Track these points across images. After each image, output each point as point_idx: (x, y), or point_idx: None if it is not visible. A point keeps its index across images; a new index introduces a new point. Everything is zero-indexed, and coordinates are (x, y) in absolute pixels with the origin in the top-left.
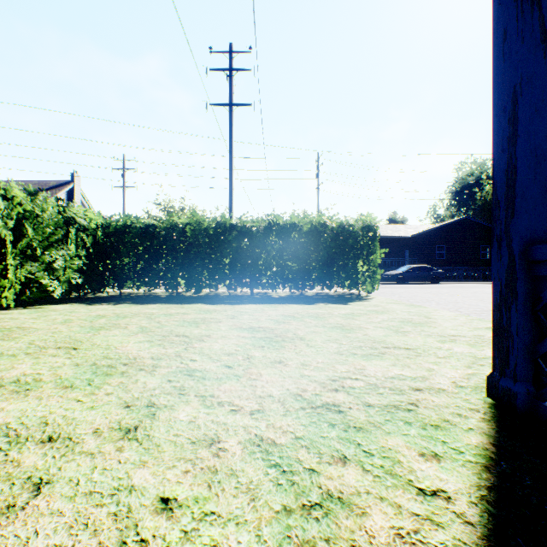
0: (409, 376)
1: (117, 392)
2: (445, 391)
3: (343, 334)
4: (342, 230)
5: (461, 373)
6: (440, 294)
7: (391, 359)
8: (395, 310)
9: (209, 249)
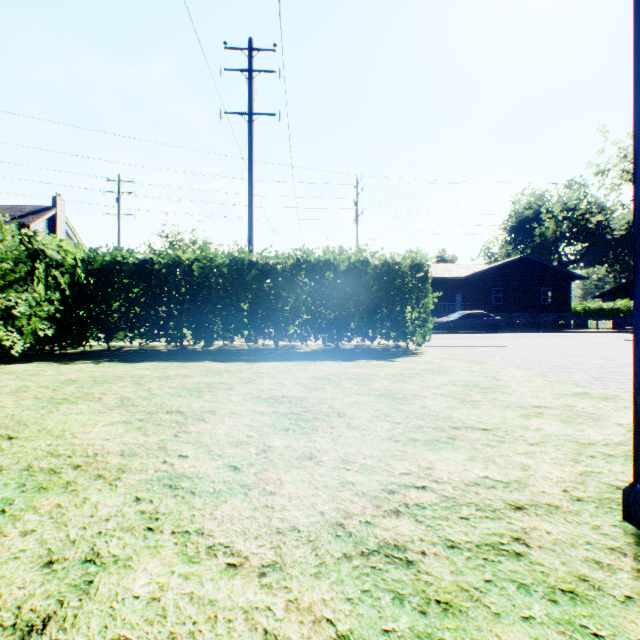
0: (499, 480)
1: (42, 529)
2: (560, 511)
3: (394, 406)
4: (387, 269)
5: (571, 473)
6: (502, 346)
7: (467, 448)
8: (454, 369)
9: (223, 291)
